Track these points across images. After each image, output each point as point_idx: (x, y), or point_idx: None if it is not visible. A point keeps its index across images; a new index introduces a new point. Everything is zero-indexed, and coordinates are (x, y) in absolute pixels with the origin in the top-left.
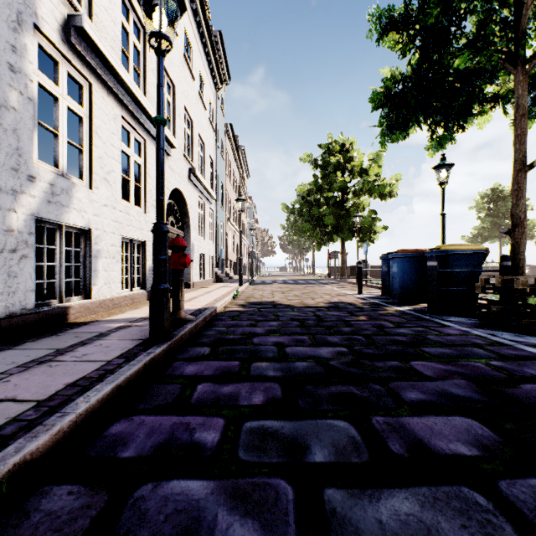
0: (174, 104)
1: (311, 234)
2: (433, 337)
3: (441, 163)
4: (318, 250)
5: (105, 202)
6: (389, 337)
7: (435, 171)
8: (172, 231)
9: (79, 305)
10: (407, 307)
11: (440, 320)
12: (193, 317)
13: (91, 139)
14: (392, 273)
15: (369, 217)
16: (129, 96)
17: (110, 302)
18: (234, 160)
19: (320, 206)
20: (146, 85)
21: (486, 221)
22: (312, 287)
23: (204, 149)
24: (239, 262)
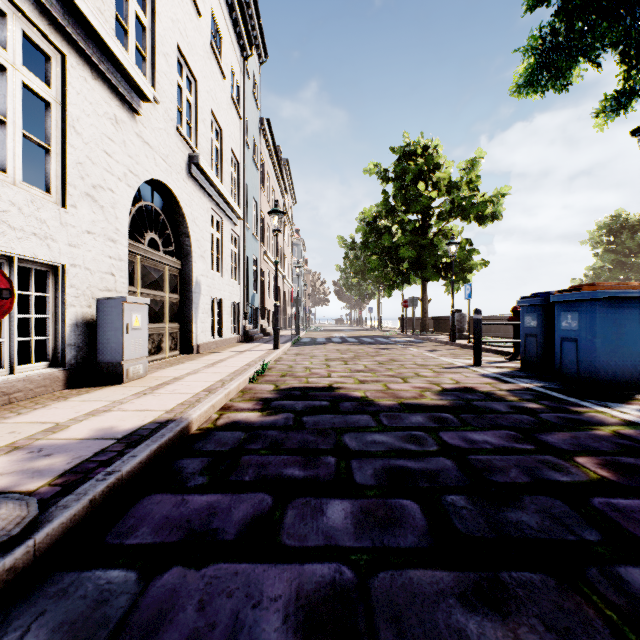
0: (153, 30)
1: (380, 274)
2: None
3: None
4: (389, 296)
5: None
6: None
7: None
8: (151, 256)
9: None
10: (632, 410)
11: None
12: (14, 526)
13: None
14: (561, 331)
15: (462, 248)
16: None
17: None
18: (275, 175)
19: (392, 234)
20: None
21: (606, 258)
22: (389, 350)
23: (222, 138)
24: (275, 311)
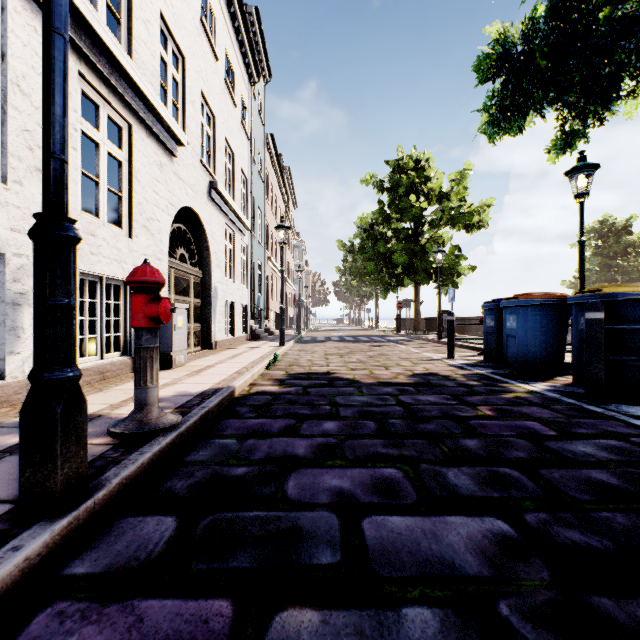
0: (184, 84)
1: (376, 278)
2: None
3: (581, 164)
4: (384, 298)
5: (40, 209)
6: (575, 470)
7: (570, 177)
8: (182, 269)
9: None
10: (541, 385)
11: (626, 416)
12: (177, 419)
13: (5, 94)
14: (506, 329)
15: (452, 254)
16: (92, 42)
17: None
18: (277, 183)
19: (387, 241)
20: (131, 40)
21: (593, 261)
22: (380, 347)
23: (234, 160)
24: (281, 313)
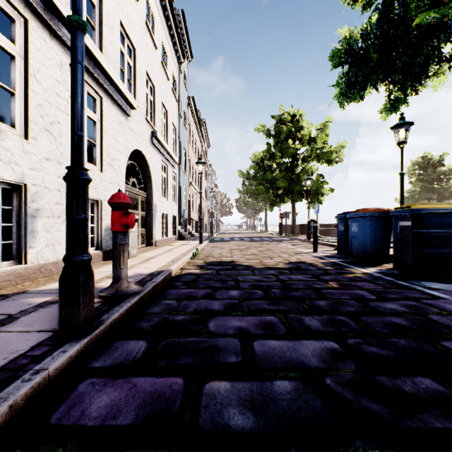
0: (135, 67)
1: (265, 196)
2: (438, 317)
3: (401, 122)
4: (271, 211)
5: (47, 155)
6: (382, 317)
7: (394, 130)
8: (133, 191)
9: (7, 272)
10: (372, 269)
11: (423, 287)
12: (139, 288)
13: (27, 82)
14: (351, 232)
15: (317, 180)
16: None
17: (53, 266)
18: (196, 131)
19: (273, 171)
20: (101, 40)
21: (417, 185)
22: (268, 245)
23: (167, 116)
24: (200, 221)
